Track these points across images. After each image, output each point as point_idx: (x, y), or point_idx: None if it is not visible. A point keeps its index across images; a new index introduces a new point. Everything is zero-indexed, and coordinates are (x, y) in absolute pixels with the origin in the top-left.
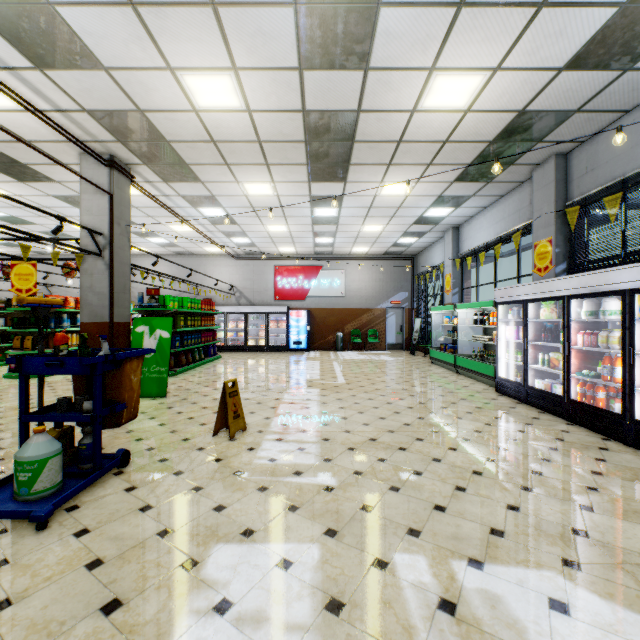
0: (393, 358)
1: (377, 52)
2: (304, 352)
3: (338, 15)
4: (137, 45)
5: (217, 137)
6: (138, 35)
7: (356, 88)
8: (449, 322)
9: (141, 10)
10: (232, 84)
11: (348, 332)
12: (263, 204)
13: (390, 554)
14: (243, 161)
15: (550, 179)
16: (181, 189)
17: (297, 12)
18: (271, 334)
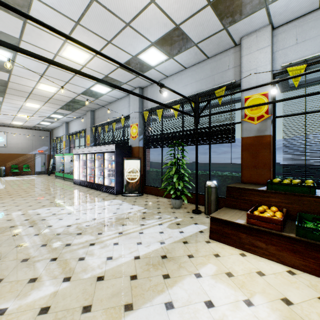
0: (37, 177)
1: (15, 72)
2: None
3: None
4: None
5: None
6: None
7: (6, 76)
8: (63, 160)
9: None
10: None
11: (9, 166)
12: None
13: (11, 213)
14: None
15: (90, 117)
16: None
17: None
18: None
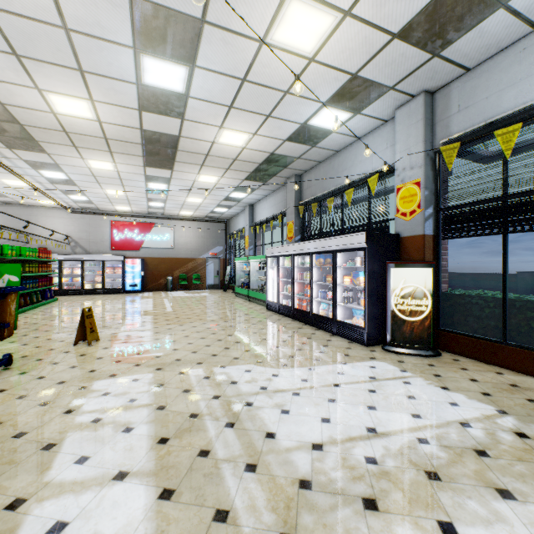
0: (211, 294)
1: (189, 114)
2: (139, 293)
3: (164, 95)
4: (13, 72)
5: (69, 130)
6: (16, 68)
7: (177, 126)
8: (246, 268)
9: (23, 59)
10: (88, 106)
11: (177, 276)
12: (104, 175)
13: (187, 370)
14: (90, 147)
15: (293, 188)
16: (24, 155)
17: (139, 87)
18: (108, 279)
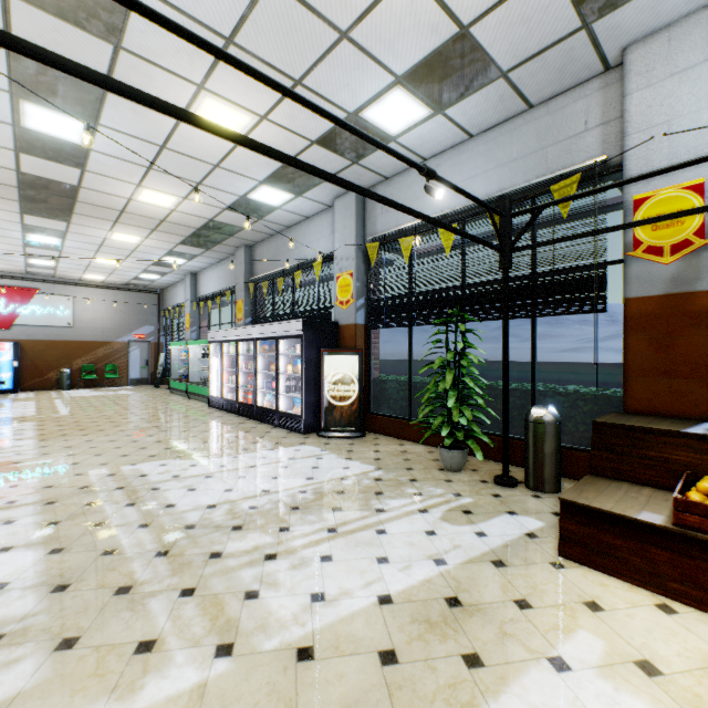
0: (134, 392)
1: (92, 166)
2: (9, 394)
3: (56, 142)
4: None
5: None
6: None
7: (75, 175)
8: (186, 356)
9: None
10: None
11: (79, 368)
12: None
13: (87, 471)
14: None
15: (243, 260)
16: None
17: (16, 129)
18: None
